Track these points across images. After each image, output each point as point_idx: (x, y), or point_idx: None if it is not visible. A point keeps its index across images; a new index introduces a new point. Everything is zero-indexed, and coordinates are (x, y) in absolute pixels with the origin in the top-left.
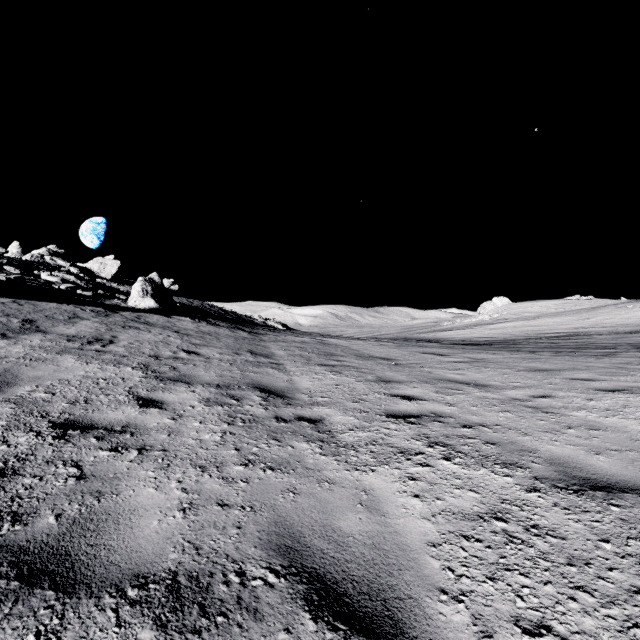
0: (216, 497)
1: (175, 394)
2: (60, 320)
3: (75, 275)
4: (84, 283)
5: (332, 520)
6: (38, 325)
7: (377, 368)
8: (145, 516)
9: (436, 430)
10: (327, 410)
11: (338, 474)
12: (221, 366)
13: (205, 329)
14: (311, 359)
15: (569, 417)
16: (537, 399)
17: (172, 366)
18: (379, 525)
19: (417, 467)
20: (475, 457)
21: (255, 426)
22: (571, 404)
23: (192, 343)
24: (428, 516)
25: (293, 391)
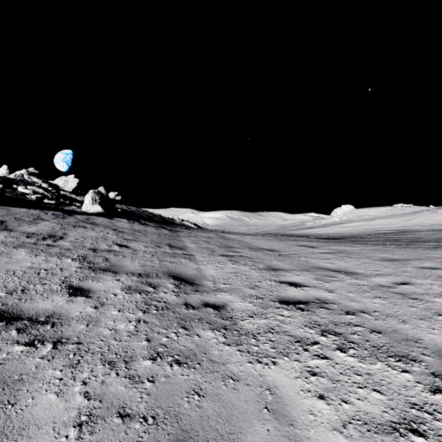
0: (118, 404)
1: (102, 283)
2: (26, 221)
3: (45, 189)
4: (50, 194)
5: (239, 434)
6: (7, 225)
7: (265, 258)
8: (34, 438)
9: (324, 317)
10: (229, 296)
11: (242, 368)
12: (144, 257)
13: (137, 228)
14: (215, 251)
15: (434, 303)
16: (400, 286)
17: (105, 257)
18: (289, 440)
19: (315, 359)
20: (367, 348)
21: (167, 313)
22: (430, 291)
23: (125, 238)
24: (339, 426)
25: (200, 278)
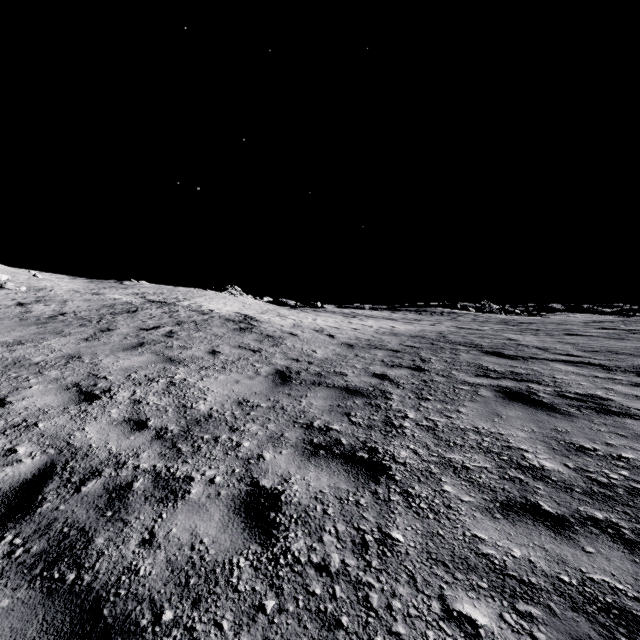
0: None
1: None
2: None
3: None
4: None
5: None
6: None
7: None
8: None
9: None
10: None
11: None
12: None
13: None
14: None
15: None
16: None
17: None
18: None
19: None
20: None
21: None
22: None
23: None
24: None
25: None
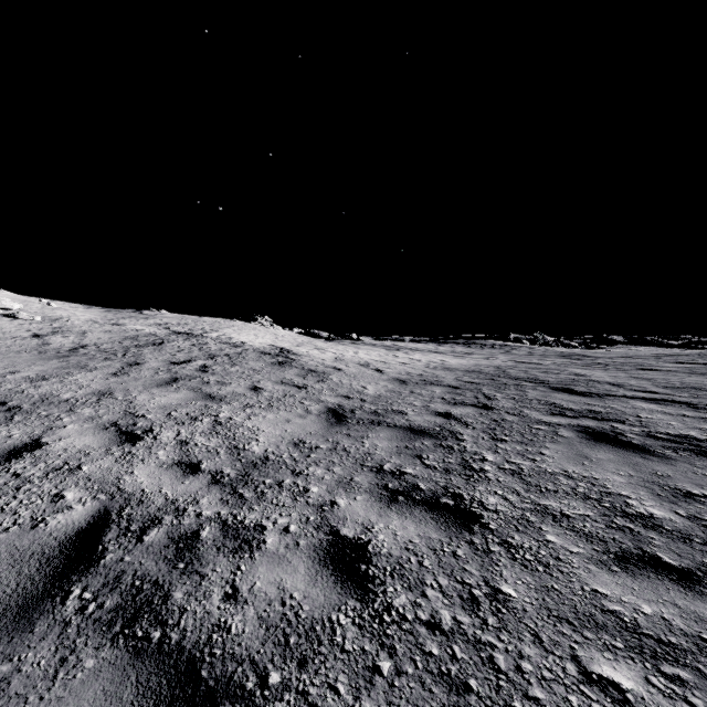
0: None
1: None
2: None
3: None
4: None
5: None
6: None
7: None
8: None
9: None
10: None
11: None
12: None
13: None
14: None
15: None
16: None
17: None
18: None
19: None
20: None
21: None
22: None
23: None
24: None
25: None
